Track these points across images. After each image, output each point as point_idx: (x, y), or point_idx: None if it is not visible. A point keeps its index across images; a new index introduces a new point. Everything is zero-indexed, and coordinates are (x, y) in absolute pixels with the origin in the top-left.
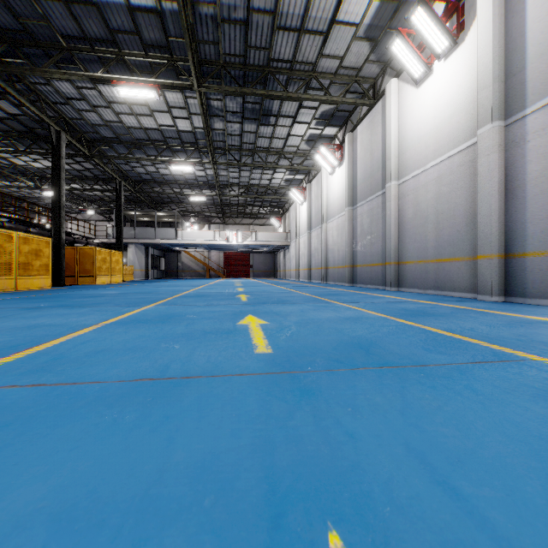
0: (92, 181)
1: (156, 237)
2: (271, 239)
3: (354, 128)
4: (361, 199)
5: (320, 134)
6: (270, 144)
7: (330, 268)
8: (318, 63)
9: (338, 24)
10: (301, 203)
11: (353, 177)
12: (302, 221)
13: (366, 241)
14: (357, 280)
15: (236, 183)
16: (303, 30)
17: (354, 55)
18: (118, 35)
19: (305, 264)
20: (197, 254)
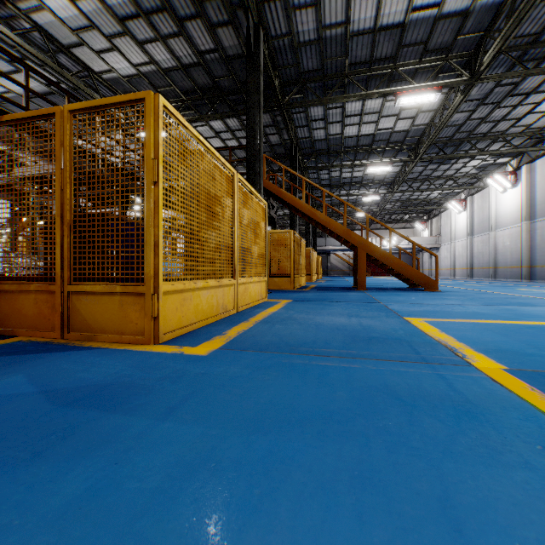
0: (286, 208)
1: (326, 245)
2: (421, 242)
3: (531, 161)
4: (540, 216)
5: (492, 163)
6: (442, 174)
7: (500, 268)
8: (507, 130)
9: (531, 113)
10: (459, 212)
11: (529, 198)
12: (459, 227)
13: (544, 248)
14: (534, 277)
15: (396, 200)
16: (502, 120)
17: (540, 122)
18: (375, 142)
19: (463, 264)
20: (343, 256)
